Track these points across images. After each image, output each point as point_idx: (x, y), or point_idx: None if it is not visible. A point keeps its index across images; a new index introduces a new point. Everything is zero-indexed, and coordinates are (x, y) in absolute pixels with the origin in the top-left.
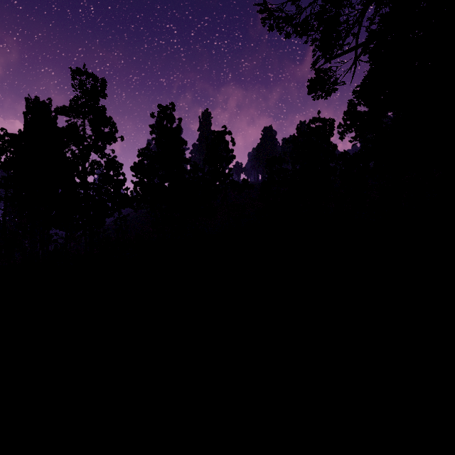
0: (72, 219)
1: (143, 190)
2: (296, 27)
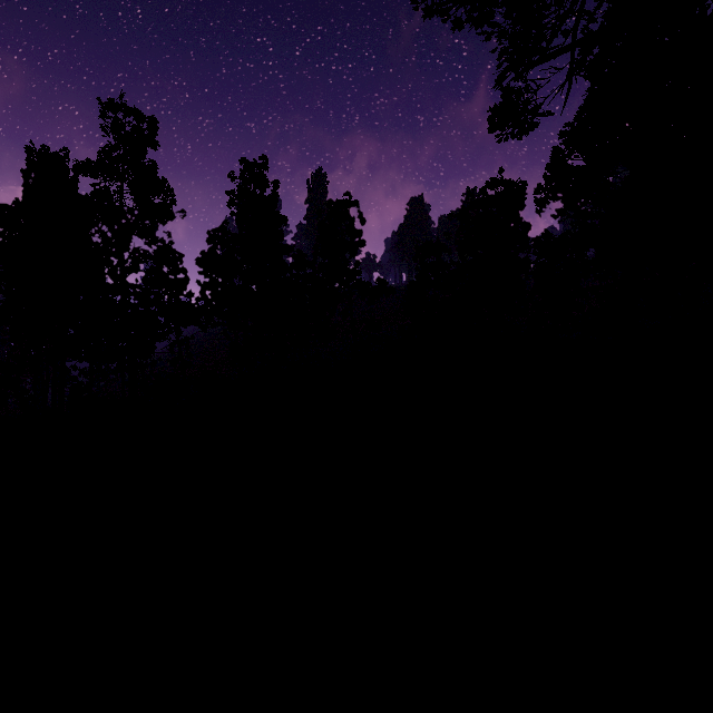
0: (100, 343)
1: (215, 297)
2: (473, 5)
